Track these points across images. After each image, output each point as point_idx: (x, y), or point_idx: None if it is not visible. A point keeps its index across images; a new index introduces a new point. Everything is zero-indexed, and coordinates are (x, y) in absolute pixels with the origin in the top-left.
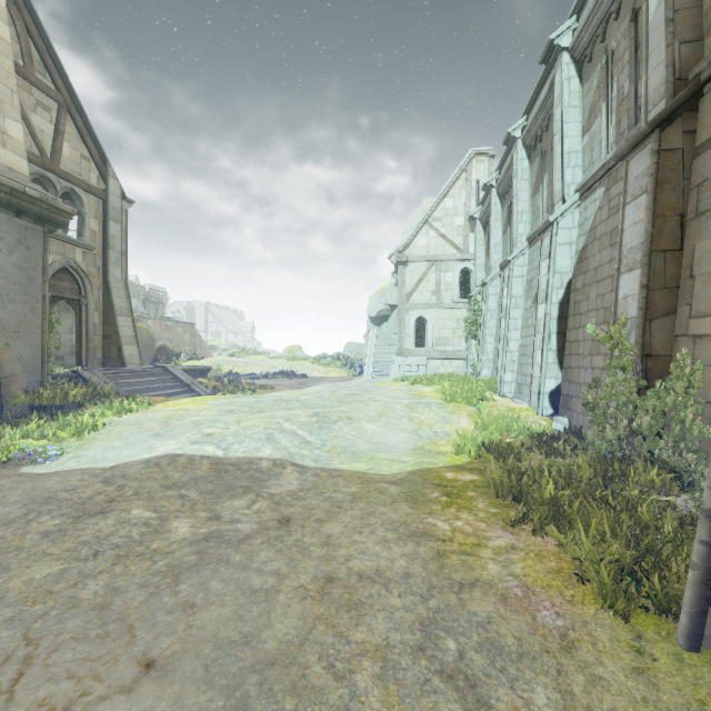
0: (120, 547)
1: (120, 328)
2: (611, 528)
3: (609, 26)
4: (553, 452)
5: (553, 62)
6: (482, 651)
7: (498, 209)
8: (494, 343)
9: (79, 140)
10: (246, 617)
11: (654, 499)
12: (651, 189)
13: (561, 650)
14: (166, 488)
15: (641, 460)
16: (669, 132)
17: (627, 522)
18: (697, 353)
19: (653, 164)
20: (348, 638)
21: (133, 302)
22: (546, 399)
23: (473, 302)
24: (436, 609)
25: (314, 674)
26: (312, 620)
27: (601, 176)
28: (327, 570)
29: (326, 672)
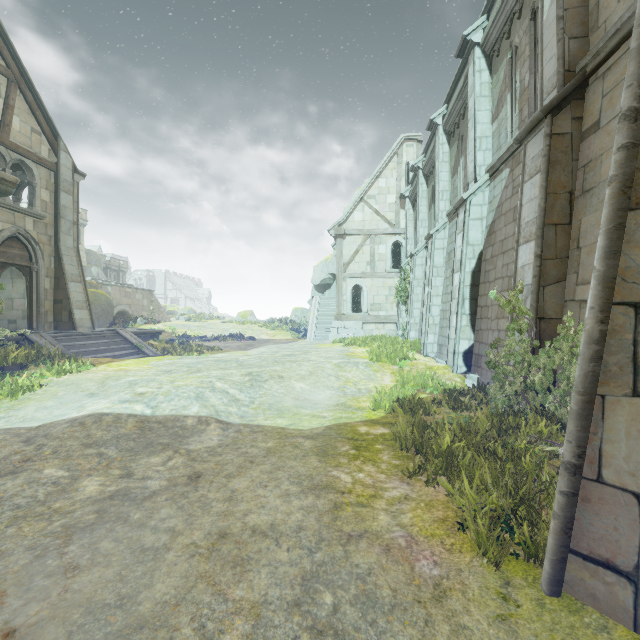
0: (21, 507)
1: (71, 293)
2: (494, 478)
3: (513, 24)
4: (460, 406)
5: (467, 56)
6: (357, 604)
7: (424, 188)
8: (421, 309)
9: (29, 114)
10: (128, 577)
11: (542, 448)
12: (544, 169)
13: (432, 600)
14: (85, 446)
15: (533, 413)
16: (559, 118)
17: (512, 471)
18: (582, 316)
19: (546, 147)
20: (226, 596)
21: (95, 270)
22: (460, 358)
23: (403, 272)
24: (320, 562)
25: (182, 637)
26: (195, 578)
27: (507, 158)
28: (222, 526)
29: (194, 634)
